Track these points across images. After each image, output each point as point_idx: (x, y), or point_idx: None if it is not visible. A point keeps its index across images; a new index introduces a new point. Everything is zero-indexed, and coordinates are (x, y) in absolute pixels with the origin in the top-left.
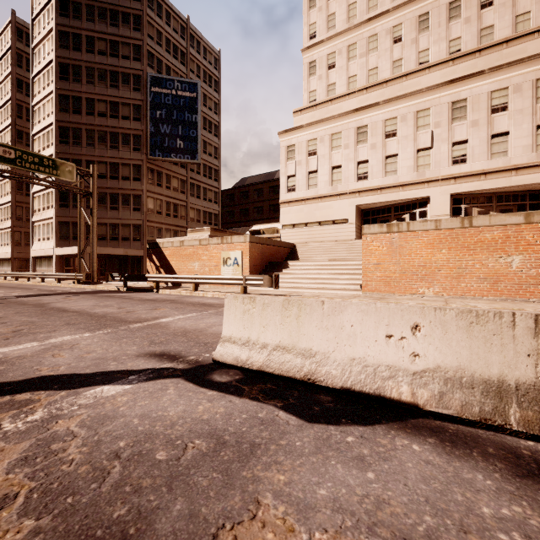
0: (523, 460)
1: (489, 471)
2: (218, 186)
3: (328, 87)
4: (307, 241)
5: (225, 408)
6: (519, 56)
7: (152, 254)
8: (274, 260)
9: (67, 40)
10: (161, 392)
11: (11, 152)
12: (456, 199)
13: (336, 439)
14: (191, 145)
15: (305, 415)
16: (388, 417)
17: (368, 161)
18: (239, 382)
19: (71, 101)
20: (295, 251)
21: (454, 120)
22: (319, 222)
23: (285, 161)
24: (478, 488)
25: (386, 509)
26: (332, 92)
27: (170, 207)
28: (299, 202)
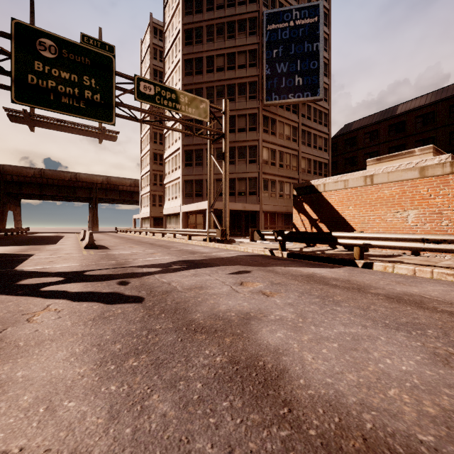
0: None
1: None
2: (328, 131)
3: None
4: None
5: None
6: None
7: (302, 203)
8: None
9: (191, 5)
10: None
11: (151, 87)
12: None
13: None
14: (311, 80)
15: None
16: None
17: None
18: None
19: (194, 64)
20: None
21: None
22: None
23: None
24: None
25: None
26: None
27: (283, 158)
28: None
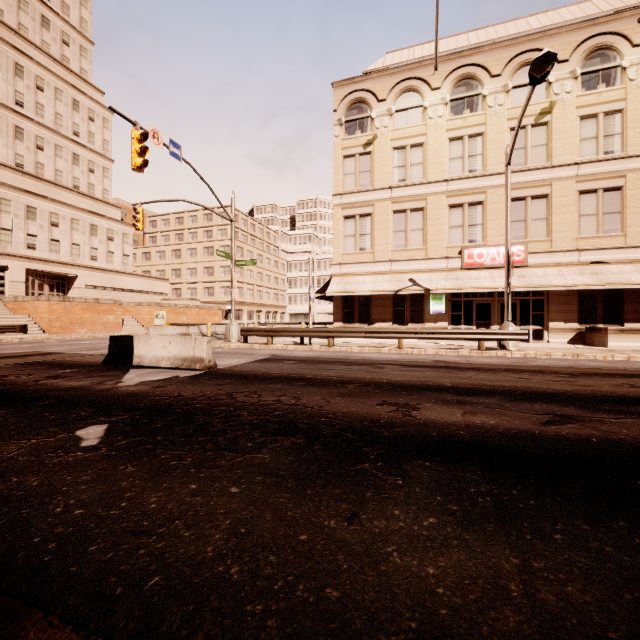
0: None
1: None
2: None
3: None
4: None
5: None
6: (61, 197)
7: None
8: None
9: None
10: None
11: None
12: (27, 272)
13: None
14: None
15: None
16: None
17: None
18: None
19: None
20: None
21: (29, 218)
22: None
23: None
24: None
25: None
26: None
27: None
28: None
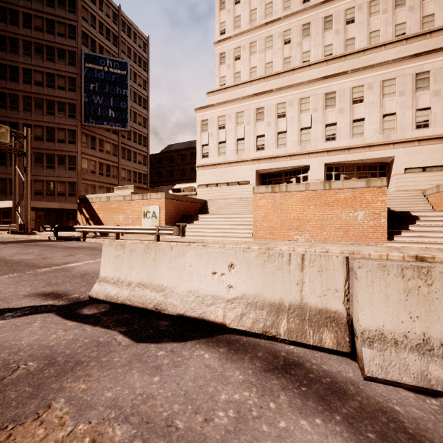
0: (277, 359)
1: (247, 369)
2: (147, 150)
3: (235, 74)
4: (218, 198)
5: (75, 335)
6: (372, 62)
7: (82, 208)
8: (188, 213)
9: (5, 14)
10: (26, 325)
11: None
12: (328, 167)
13: (149, 353)
14: (121, 115)
15: (138, 337)
16: (203, 334)
17: (264, 135)
18: (102, 314)
19: (8, 70)
20: (206, 206)
21: (327, 107)
22: (227, 183)
23: (200, 132)
24: (230, 381)
25: (150, 402)
26: (237, 79)
27: (103, 168)
28: (211, 166)
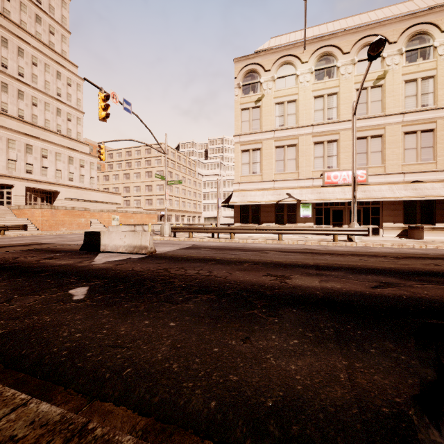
0: None
1: None
2: None
3: None
4: None
5: None
6: (49, 138)
7: None
8: None
9: None
10: None
11: None
12: (26, 189)
13: None
14: None
15: None
16: None
17: None
18: None
19: None
20: None
21: (27, 152)
22: None
23: None
24: None
25: None
26: None
27: None
28: None
